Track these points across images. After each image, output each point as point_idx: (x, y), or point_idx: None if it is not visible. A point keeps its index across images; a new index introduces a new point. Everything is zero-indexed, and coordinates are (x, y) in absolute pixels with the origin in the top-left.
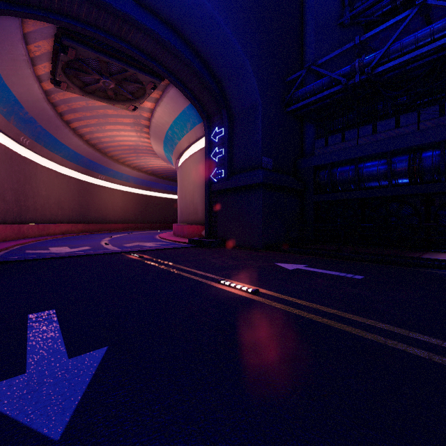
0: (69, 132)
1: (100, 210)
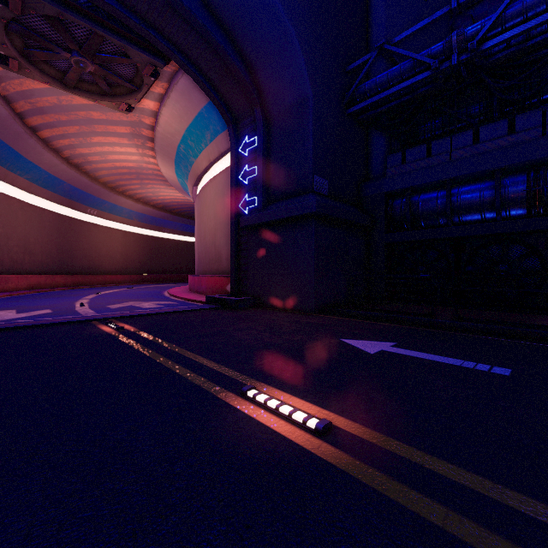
0: (37, 143)
1: (90, 256)
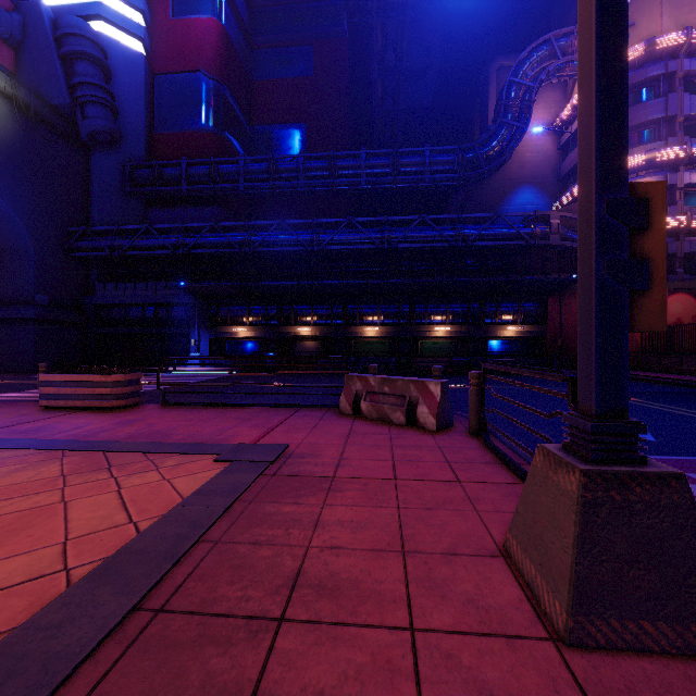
0: None
1: None
